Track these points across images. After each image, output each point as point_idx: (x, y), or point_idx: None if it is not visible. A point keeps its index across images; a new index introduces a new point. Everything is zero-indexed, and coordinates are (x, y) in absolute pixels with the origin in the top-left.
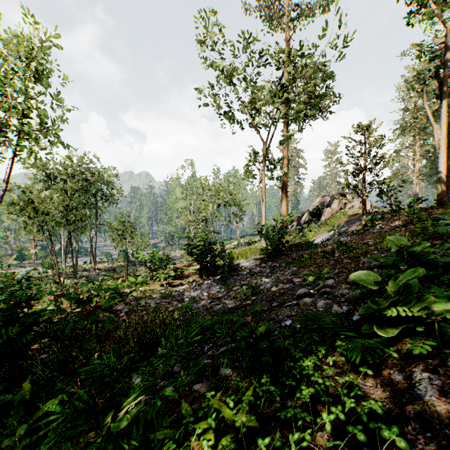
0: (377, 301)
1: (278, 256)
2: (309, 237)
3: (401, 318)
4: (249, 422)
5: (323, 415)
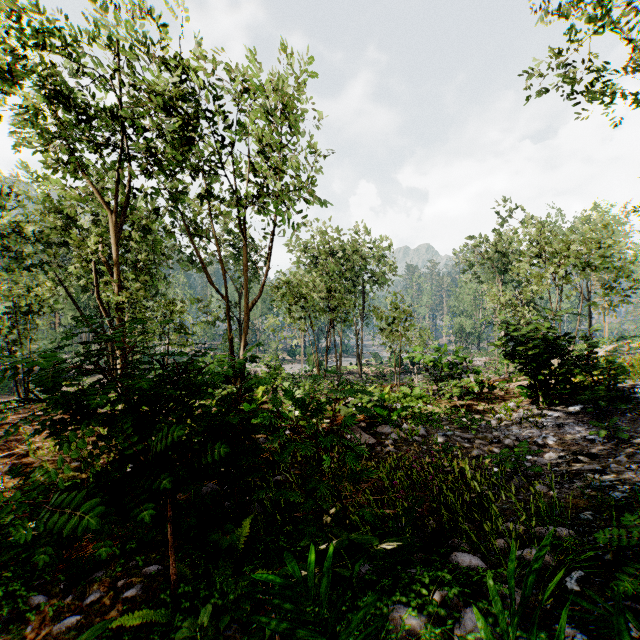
0: None
1: None
2: None
3: None
4: None
5: None
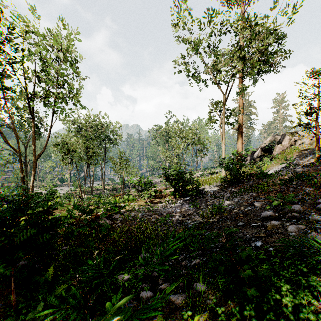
0: None
1: (236, 183)
2: (263, 168)
3: None
4: None
5: None
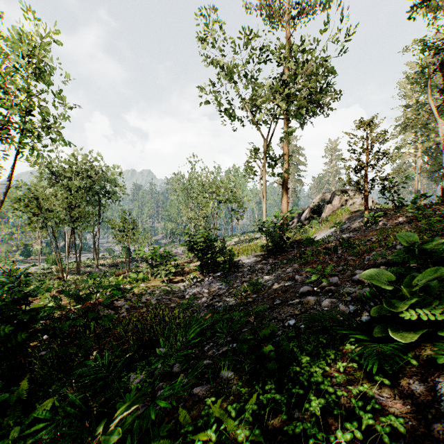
0: (392, 303)
1: (278, 253)
2: (310, 234)
3: (418, 321)
4: (253, 436)
5: (338, 433)
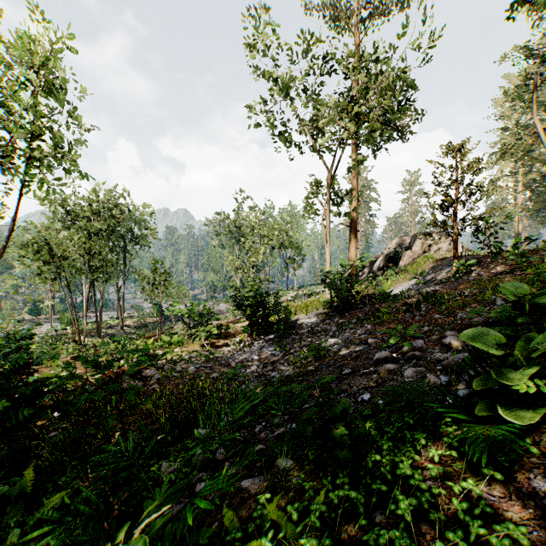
0: (502, 372)
1: (346, 310)
2: (384, 287)
3: (535, 396)
4: None
5: None
